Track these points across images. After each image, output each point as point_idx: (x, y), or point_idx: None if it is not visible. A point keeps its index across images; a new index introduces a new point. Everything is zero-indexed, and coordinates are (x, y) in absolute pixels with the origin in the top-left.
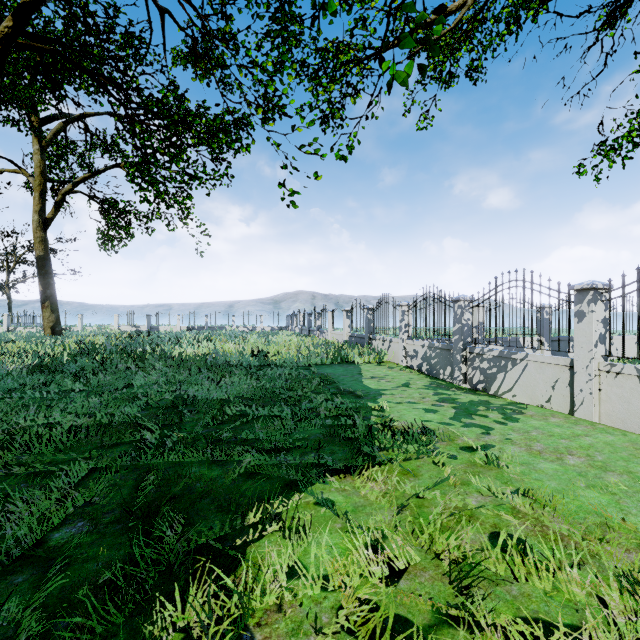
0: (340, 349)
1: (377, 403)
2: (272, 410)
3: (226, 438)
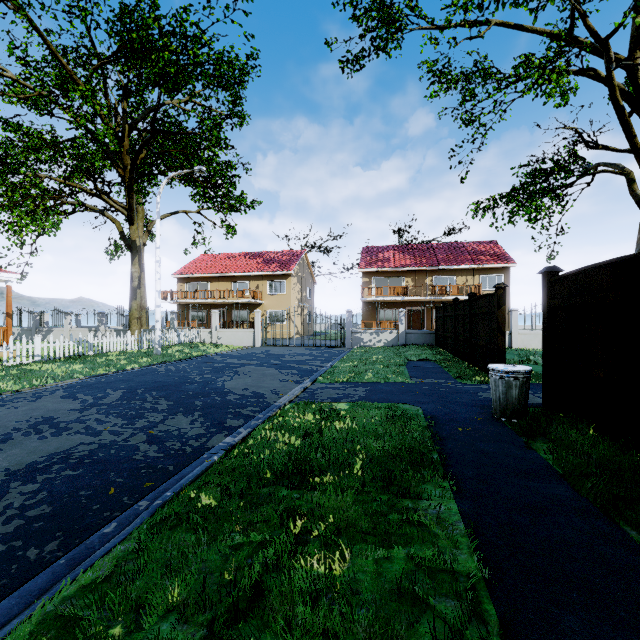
0: None
1: None
2: None
3: None
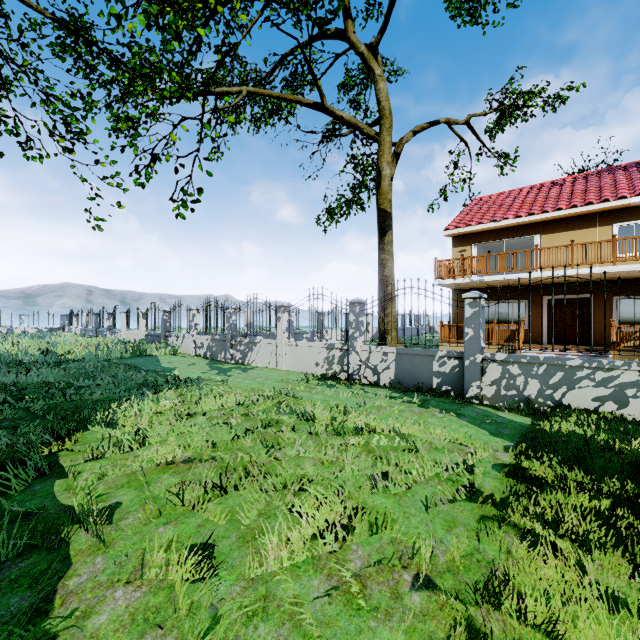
0: (139, 345)
1: (172, 373)
2: (96, 380)
3: (70, 394)
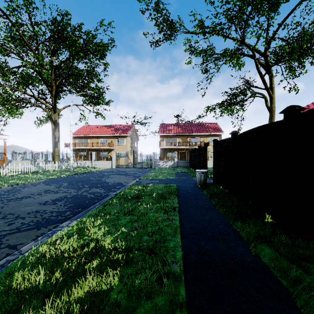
0: None
1: None
2: None
3: None
